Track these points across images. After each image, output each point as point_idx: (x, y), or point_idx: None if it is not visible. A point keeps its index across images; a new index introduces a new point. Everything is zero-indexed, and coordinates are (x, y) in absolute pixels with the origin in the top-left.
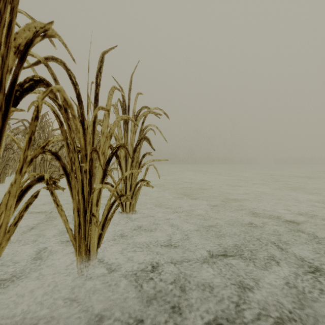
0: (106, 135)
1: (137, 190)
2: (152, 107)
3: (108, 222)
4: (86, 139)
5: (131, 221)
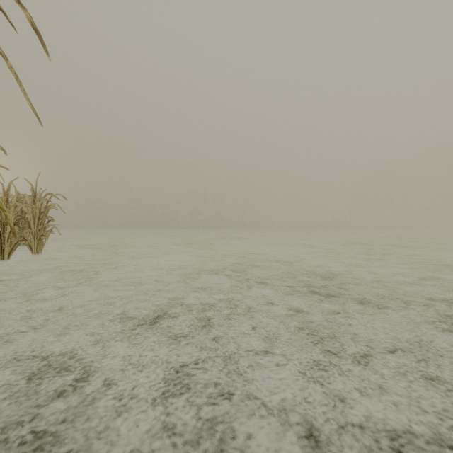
0: (13, 215)
1: (40, 241)
2: (54, 194)
3: (14, 250)
4: (2, 217)
5: (39, 259)
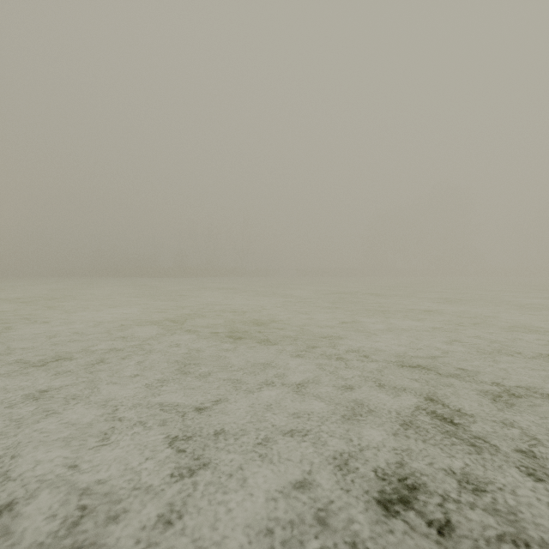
0: None
1: None
2: None
3: None
4: None
5: None
